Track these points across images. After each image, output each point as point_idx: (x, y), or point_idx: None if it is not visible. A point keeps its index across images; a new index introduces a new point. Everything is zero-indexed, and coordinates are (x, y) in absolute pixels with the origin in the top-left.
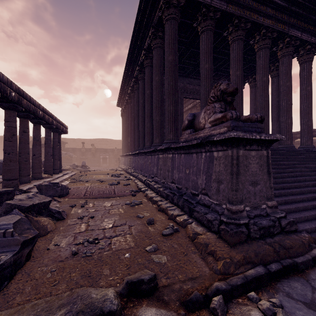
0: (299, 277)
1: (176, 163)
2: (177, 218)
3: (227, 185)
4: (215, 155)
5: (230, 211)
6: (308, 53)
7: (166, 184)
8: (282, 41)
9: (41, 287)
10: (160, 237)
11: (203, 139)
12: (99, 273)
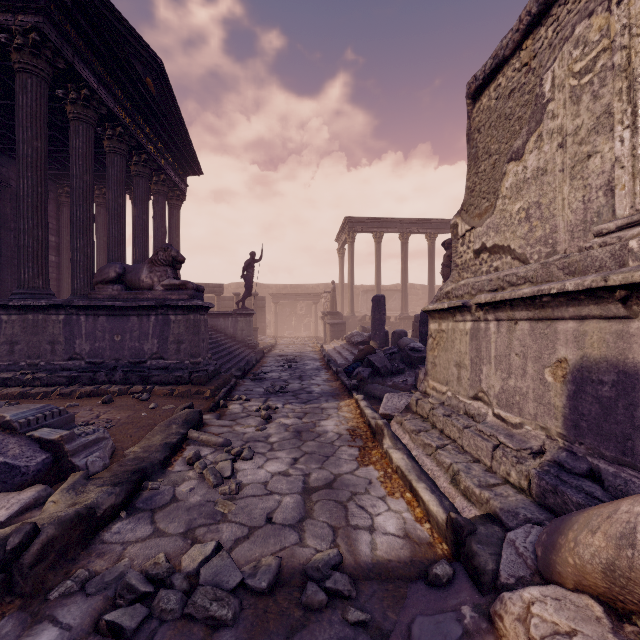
0: (235, 390)
1: (84, 329)
2: (133, 390)
3: (190, 344)
4: (173, 318)
5: (196, 363)
6: (178, 199)
7: (46, 366)
8: (158, 174)
9: (124, 440)
10: (144, 402)
11: (158, 302)
12: (148, 423)
